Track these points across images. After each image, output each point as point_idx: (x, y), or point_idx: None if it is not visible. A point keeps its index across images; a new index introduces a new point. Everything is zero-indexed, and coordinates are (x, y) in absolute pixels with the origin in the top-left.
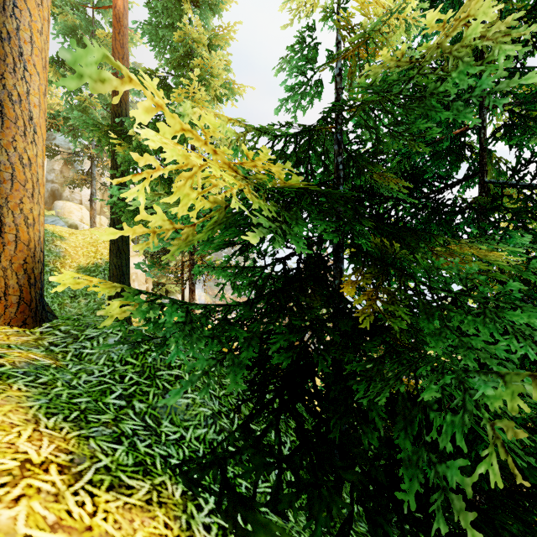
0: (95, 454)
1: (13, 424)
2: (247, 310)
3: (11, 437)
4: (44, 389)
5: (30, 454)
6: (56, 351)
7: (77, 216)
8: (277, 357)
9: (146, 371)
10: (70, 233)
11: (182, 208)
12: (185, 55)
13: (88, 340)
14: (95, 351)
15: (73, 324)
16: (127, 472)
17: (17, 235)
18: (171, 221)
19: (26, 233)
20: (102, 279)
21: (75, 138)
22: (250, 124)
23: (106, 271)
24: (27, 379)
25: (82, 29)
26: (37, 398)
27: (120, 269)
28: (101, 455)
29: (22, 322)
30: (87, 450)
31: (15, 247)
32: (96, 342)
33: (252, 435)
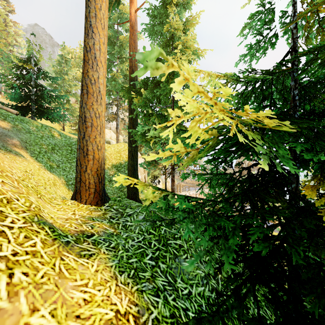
0: (148, 306)
1: (106, 280)
2: (227, 205)
3: (107, 291)
4: (115, 252)
5: (118, 305)
6: (114, 222)
7: (109, 136)
8: (256, 246)
9: (161, 239)
10: (108, 146)
11: (192, 141)
12: (169, 39)
13: (128, 216)
14: (132, 224)
15: (119, 204)
16: (168, 324)
17: (93, 155)
18: (185, 150)
19: (97, 154)
20: (142, 186)
21: (110, 95)
22: (233, 77)
23: (125, 167)
24: (106, 244)
25: (112, 37)
26: (113, 260)
27: (133, 167)
28: (151, 307)
29: (96, 203)
30: (144, 303)
31: (93, 162)
32: (132, 218)
33: (241, 303)
